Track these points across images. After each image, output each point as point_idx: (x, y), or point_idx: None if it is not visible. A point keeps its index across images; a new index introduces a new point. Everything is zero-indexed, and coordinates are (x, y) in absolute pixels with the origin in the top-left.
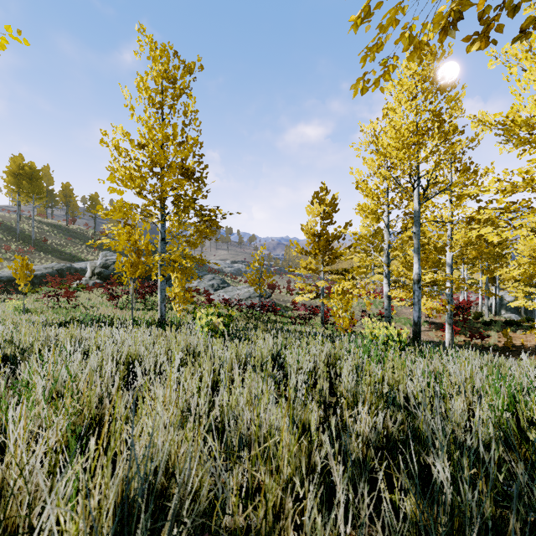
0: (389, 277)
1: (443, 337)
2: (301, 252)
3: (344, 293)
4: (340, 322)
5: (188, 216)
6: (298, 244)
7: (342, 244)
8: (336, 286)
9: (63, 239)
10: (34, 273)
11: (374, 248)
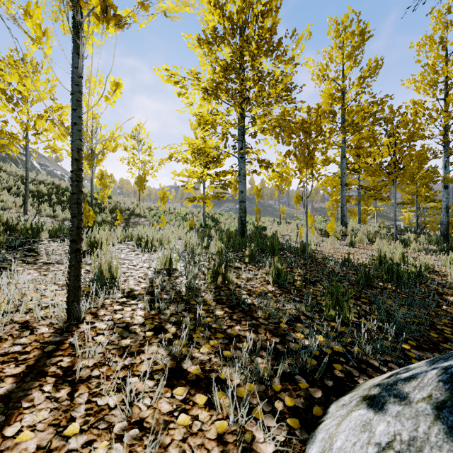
0: None
1: None
2: None
3: None
4: None
5: None
6: None
7: None
8: None
9: (388, 209)
10: None
11: None
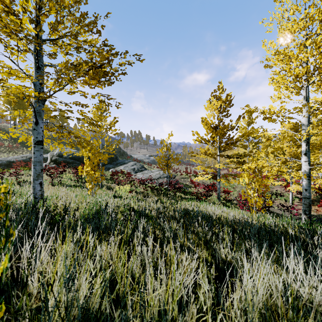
0: (309, 154)
1: (317, 211)
2: (200, 141)
3: (255, 172)
4: (251, 202)
5: (108, 110)
6: (199, 133)
7: (236, 134)
8: (248, 165)
9: None
10: (12, 160)
11: (250, 143)
